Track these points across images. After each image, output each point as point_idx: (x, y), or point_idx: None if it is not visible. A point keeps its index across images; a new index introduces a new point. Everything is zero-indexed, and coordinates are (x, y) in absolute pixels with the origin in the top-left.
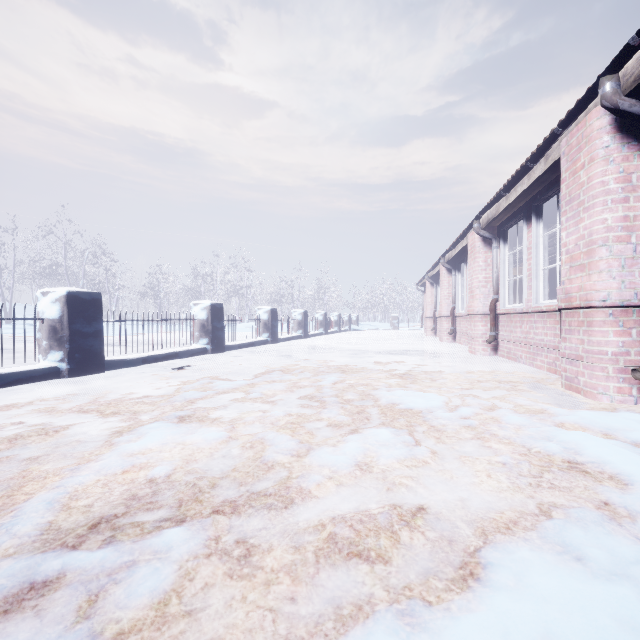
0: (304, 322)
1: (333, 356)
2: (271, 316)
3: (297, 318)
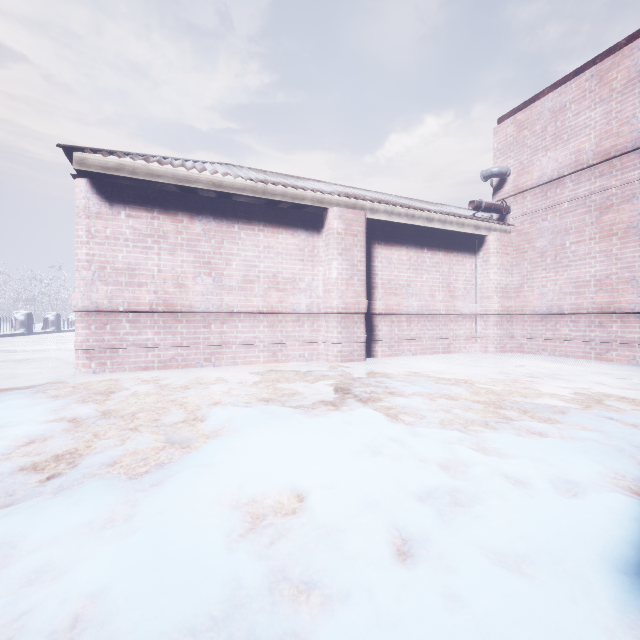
0: (57, 321)
1: (71, 338)
2: (28, 317)
3: (51, 319)
